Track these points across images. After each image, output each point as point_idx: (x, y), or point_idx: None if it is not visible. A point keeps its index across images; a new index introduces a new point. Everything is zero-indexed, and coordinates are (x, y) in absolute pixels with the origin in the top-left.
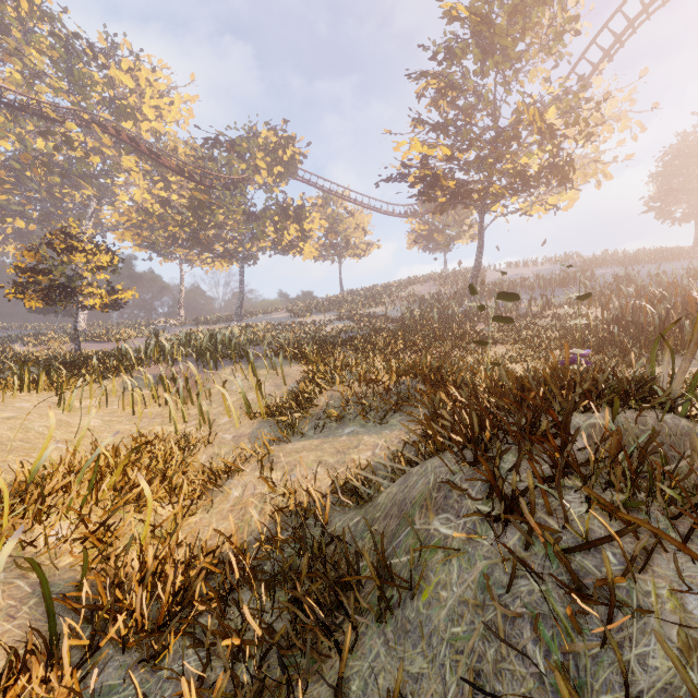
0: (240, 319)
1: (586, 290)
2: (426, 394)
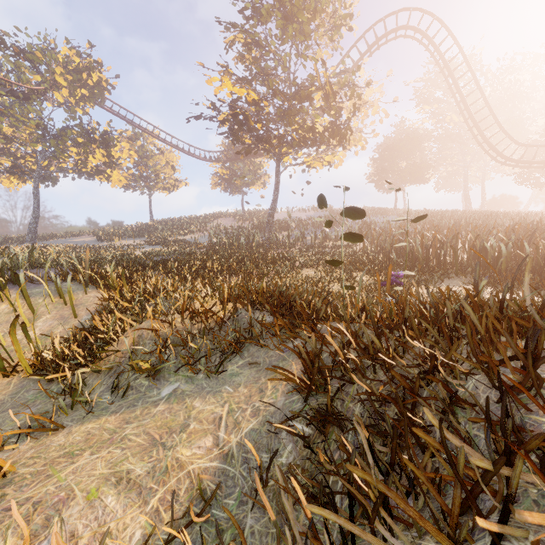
0: (34, 240)
1: (348, 229)
2: (272, 326)
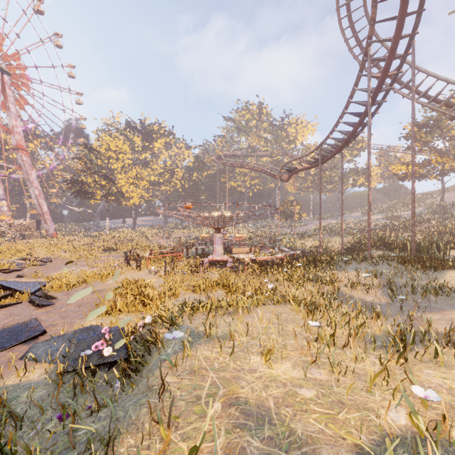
0: (337, 218)
1: None
2: None
